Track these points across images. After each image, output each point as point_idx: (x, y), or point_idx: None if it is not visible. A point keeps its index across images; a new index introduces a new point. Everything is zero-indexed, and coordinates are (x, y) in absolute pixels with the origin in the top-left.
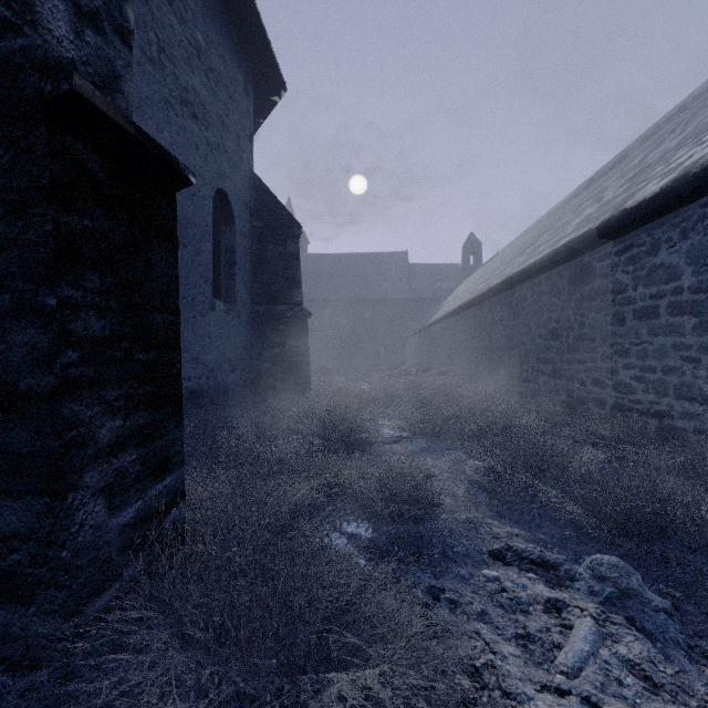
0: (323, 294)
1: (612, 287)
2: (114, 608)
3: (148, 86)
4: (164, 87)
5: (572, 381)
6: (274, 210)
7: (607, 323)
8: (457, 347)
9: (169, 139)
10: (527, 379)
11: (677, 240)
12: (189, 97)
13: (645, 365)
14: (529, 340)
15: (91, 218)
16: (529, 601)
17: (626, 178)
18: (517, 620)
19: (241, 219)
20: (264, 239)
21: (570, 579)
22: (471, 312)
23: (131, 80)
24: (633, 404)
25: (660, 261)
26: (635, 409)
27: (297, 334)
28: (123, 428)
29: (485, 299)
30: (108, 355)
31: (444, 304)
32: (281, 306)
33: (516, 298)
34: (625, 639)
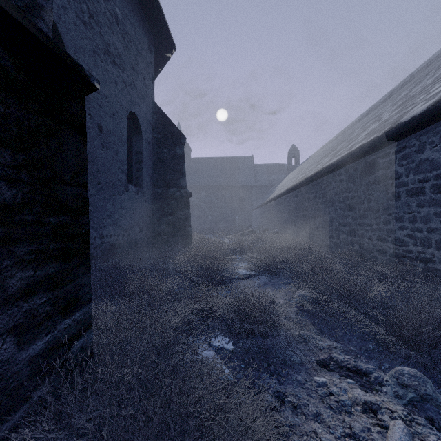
0: (200, 183)
1: (391, 175)
2: (22, 426)
3: (82, 40)
4: (93, 42)
5: (363, 237)
6: (168, 127)
7: (387, 199)
8: (285, 216)
9: (96, 77)
10: (331, 236)
11: (438, 142)
12: (110, 50)
13: (414, 227)
14: (333, 211)
15: (3, 105)
16: (351, 403)
17: (397, 105)
18: (344, 420)
19: (146, 132)
20: (161, 145)
21: (379, 384)
22: (294, 193)
23: (51, 11)
24: (406, 253)
25: (426, 157)
26: (407, 256)
27: (182, 207)
28: (33, 277)
29: (303, 185)
30: (19, 218)
31: (276, 189)
32: (172, 189)
33: (324, 183)
34: (429, 438)
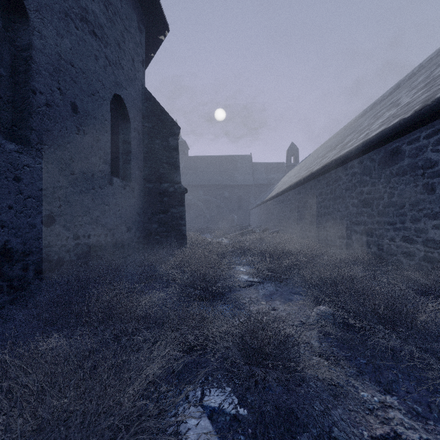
0: (198, 181)
1: (421, 163)
2: None
3: None
4: (64, 2)
5: (382, 237)
6: (160, 115)
7: (416, 192)
8: (286, 214)
9: (69, 45)
10: (341, 236)
11: None
12: (89, 18)
13: None
14: (343, 208)
15: None
16: None
17: (418, 88)
18: None
19: (135, 120)
20: (153, 136)
21: None
22: (297, 190)
23: None
24: None
25: None
26: None
27: (176, 204)
28: None
29: (308, 180)
30: None
31: (275, 187)
32: (165, 184)
33: (332, 178)
34: None
